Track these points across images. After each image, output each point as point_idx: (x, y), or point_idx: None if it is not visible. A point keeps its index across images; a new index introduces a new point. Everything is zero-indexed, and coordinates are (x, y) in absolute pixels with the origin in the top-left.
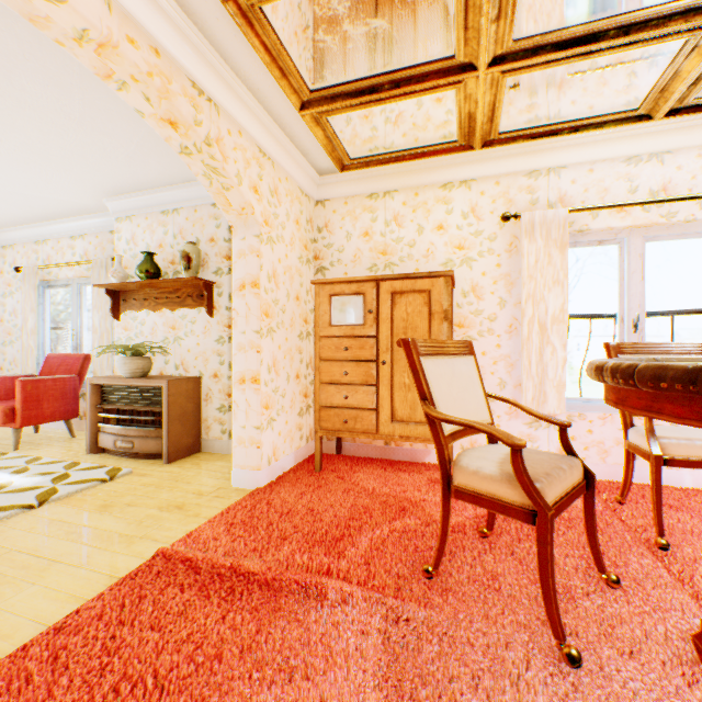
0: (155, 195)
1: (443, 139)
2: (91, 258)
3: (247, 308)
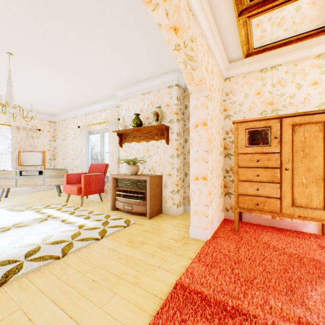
0: (139, 86)
1: None
2: (108, 120)
3: (199, 138)
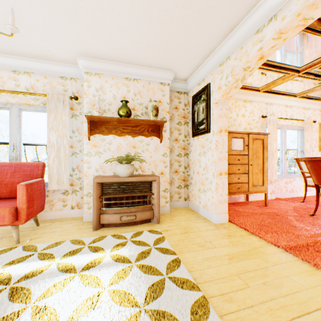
0: (125, 67)
1: (257, 86)
2: (38, 91)
3: (222, 141)
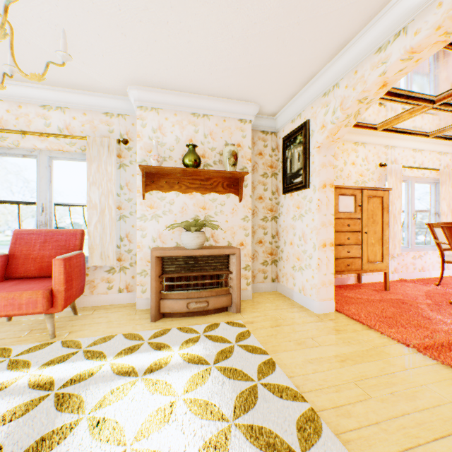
0: (191, 99)
1: (373, 122)
2: (75, 133)
3: (327, 200)
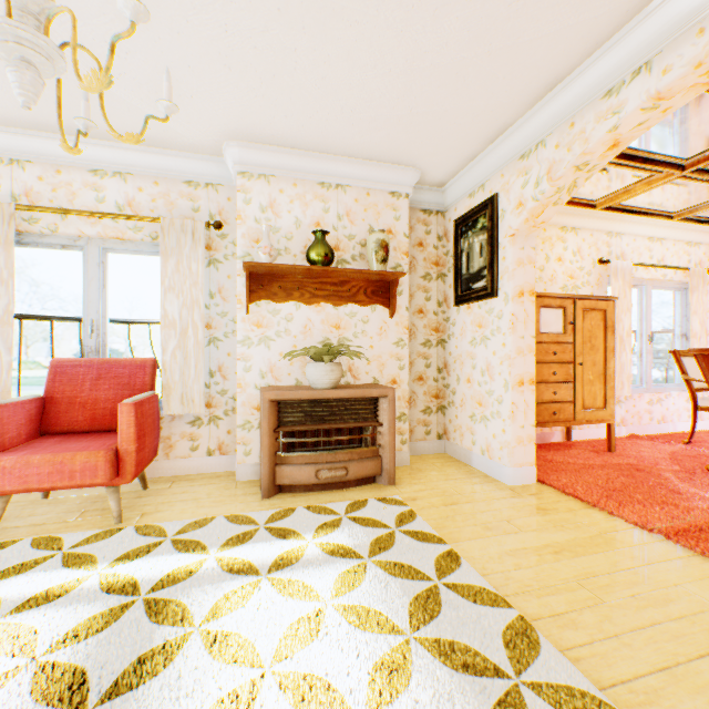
0: (319, 161)
1: (590, 197)
2: (142, 212)
3: (525, 315)
